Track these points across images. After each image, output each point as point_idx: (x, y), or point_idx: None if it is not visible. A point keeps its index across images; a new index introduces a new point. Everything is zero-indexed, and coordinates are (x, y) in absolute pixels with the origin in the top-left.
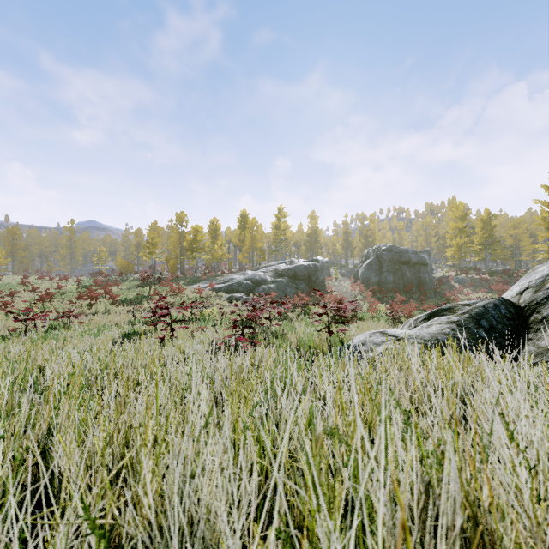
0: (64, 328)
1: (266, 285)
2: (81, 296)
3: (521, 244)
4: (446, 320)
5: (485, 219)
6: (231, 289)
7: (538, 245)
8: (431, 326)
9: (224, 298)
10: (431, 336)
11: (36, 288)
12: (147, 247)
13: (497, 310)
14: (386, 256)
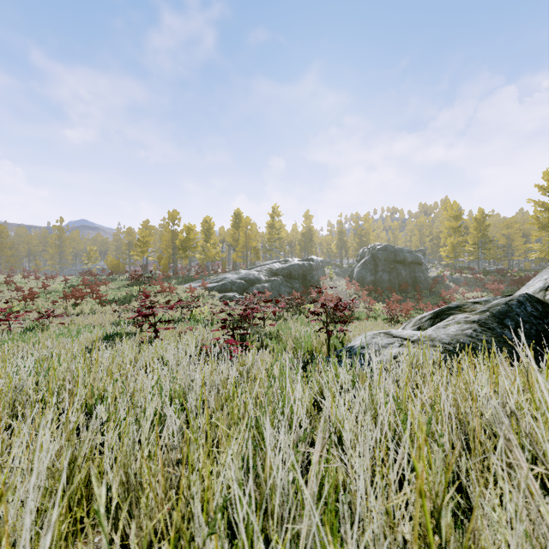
0: (42, 330)
1: (260, 284)
2: (67, 295)
3: (514, 243)
4: (464, 319)
5: (478, 218)
6: (224, 288)
7: (531, 245)
8: (449, 326)
9: (217, 297)
10: (450, 338)
11: (19, 288)
12: (139, 246)
13: (522, 308)
14: (381, 255)
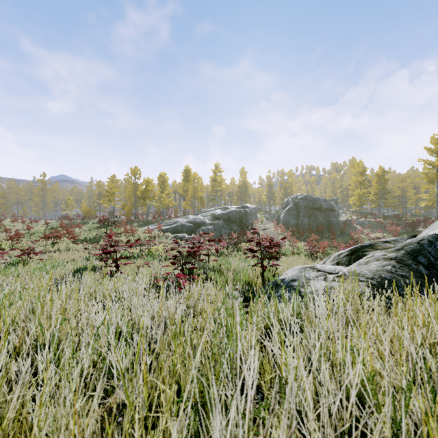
0: (24, 265)
1: (205, 226)
2: (46, 236)
3: (407, 194)
4: (382, 256)
5: (379, 174)
6: (176, 230)
7: (421, 195)
8: (369, 263)
9: (170, 237)
10: (373, 274)
11: (8, 229)
12: (107, 196)
13: (432, 247)
14: (302, 204)
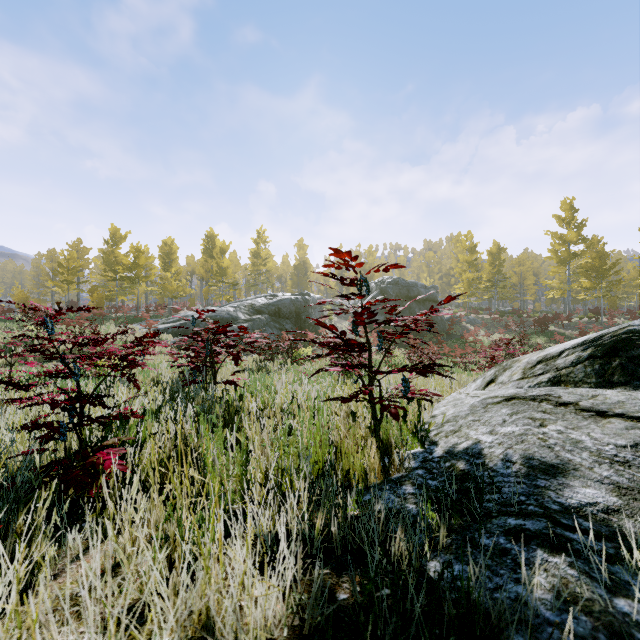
0: None
1: (237, 324)
2: None
3: (526, 282)
4: None
5: (494, 252)
6: (183, 330)
7: (550, 281)
8: None
9: (169, 342)
10: None
11: None
12: (60, 273)
13: None
14: (392, 290)
